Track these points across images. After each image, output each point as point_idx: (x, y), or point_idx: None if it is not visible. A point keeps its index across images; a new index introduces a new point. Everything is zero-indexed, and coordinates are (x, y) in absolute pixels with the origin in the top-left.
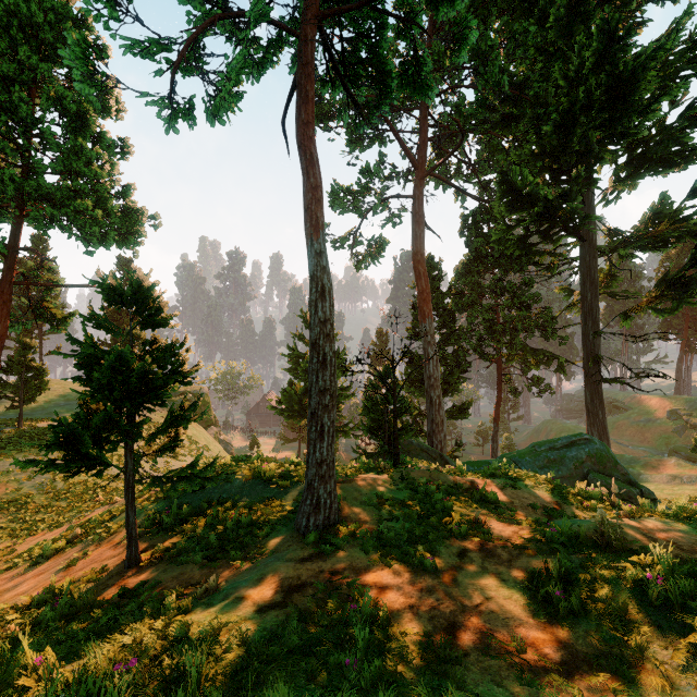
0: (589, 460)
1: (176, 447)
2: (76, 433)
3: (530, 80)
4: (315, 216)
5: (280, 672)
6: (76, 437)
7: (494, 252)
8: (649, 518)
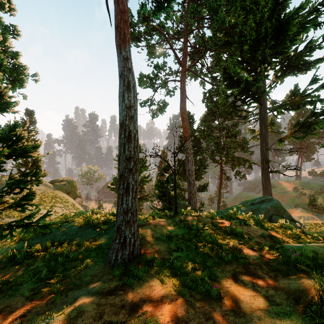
0: (272, 209)
1: (26, 204)
2: None
3: (237, 24)
4: (123, 32)
5: None
6: None
7: (219, 110)
8: None
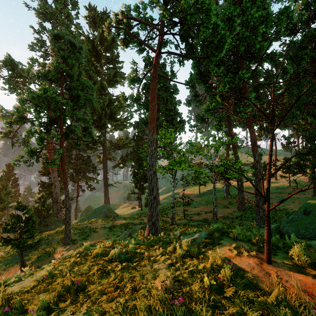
0: (107, 210)
1: None
2: (25, 241)
3: None
4: (67, 184)
5: None
6: (24, 242)
7: None
8: (117, 221)
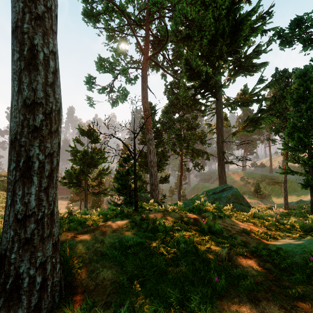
0: (232, 197)
1: None
2: None
3: (198, 18)
4: None
5: None
6: None
7: (180, 102)
8: None
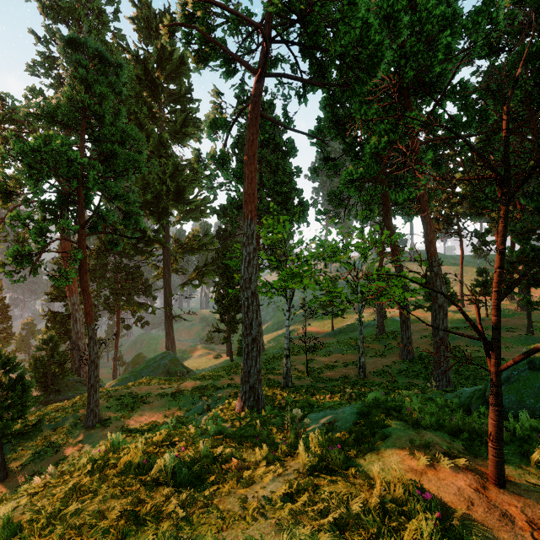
0: (170, 362)
1: None
2: (6, 426)
3: None
4: (92, 316)
5: (130, 435)
6: (6, 427)
7: None
8: (187, 381)
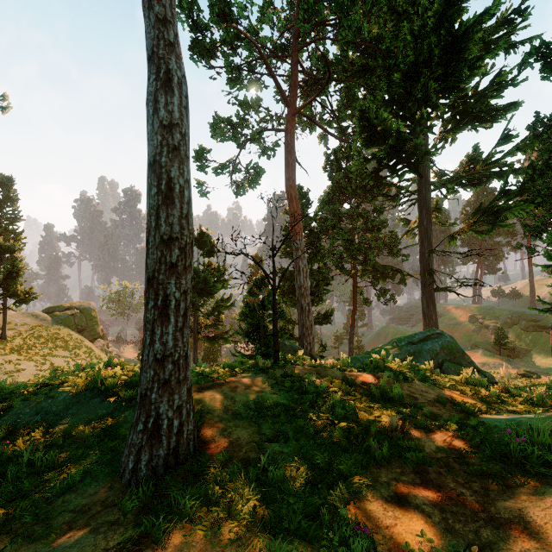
0: (442, 351)
1: None
2: None
3: (383, 36)
4: None
5: None
6: None
7: (352, 184)
8: None
